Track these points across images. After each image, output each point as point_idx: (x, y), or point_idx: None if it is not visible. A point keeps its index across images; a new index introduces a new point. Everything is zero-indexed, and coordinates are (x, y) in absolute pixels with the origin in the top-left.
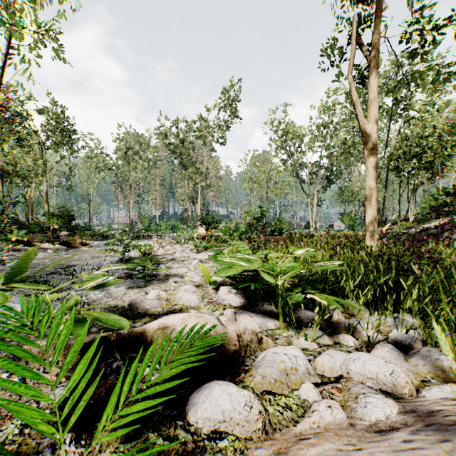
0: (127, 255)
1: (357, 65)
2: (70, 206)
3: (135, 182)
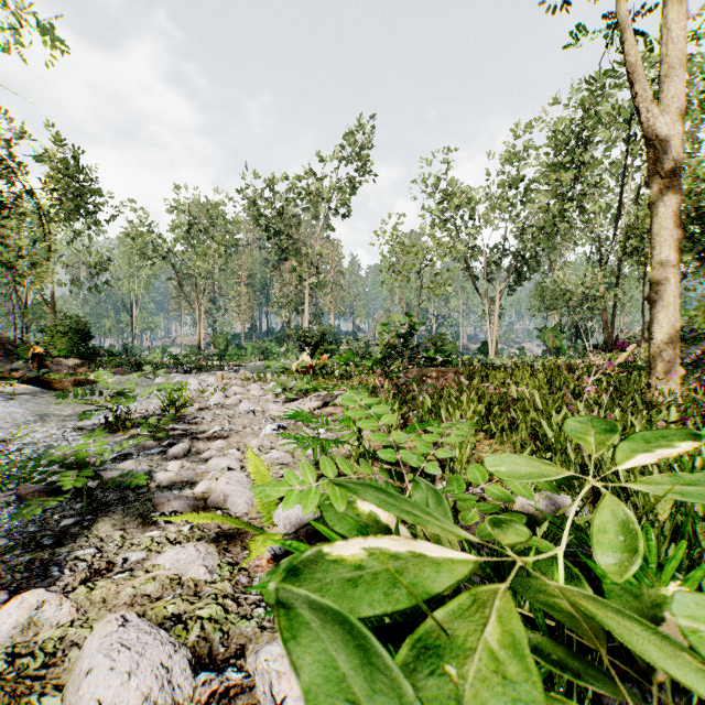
0: (140, 408)
1: (613, 18)
2: (83, 316)
3: (204, 278)
